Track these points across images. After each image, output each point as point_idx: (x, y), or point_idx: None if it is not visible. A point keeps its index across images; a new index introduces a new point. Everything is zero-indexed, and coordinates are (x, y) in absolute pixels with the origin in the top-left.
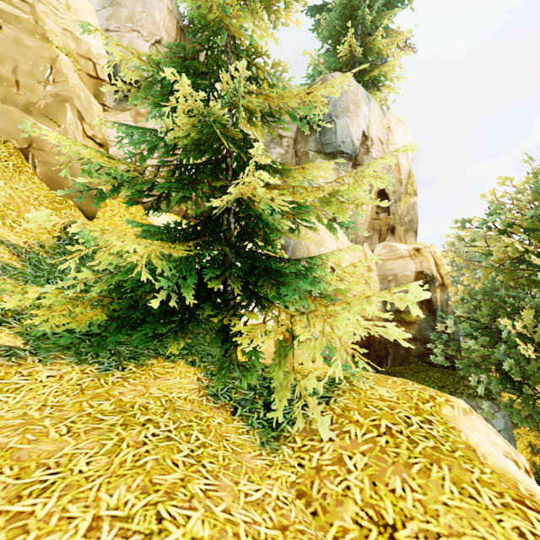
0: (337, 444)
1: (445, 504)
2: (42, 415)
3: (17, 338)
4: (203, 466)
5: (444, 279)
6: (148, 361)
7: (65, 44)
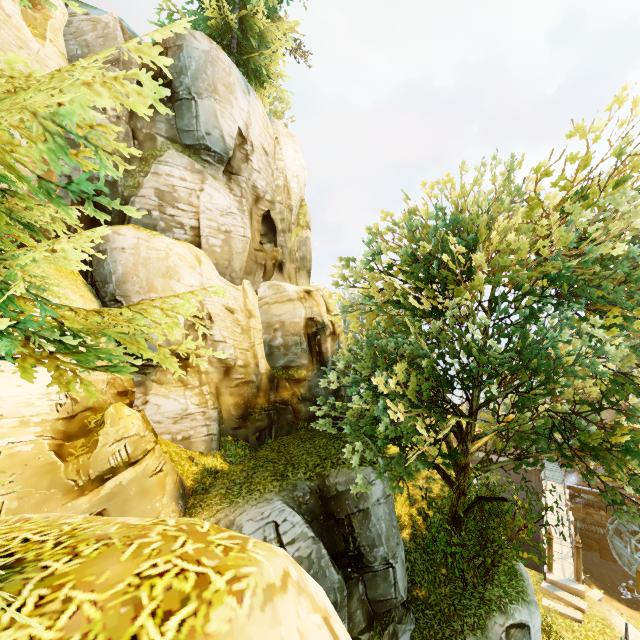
0: None
1: None
2: None
3: None
4: None
5: (335, 327)
6: None
7: None
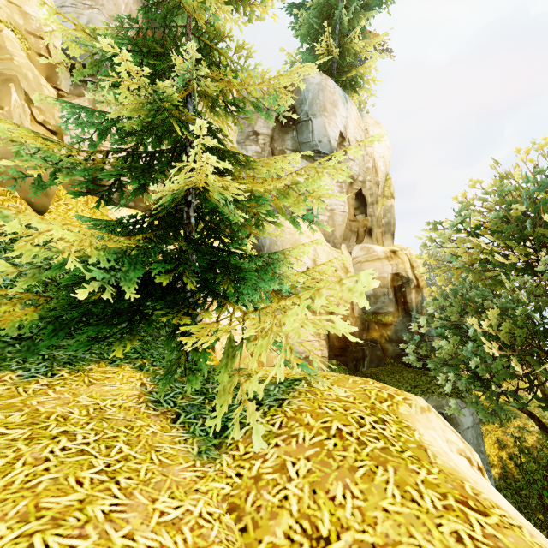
0: (282, 449)
1: (385, 511)
2: None
3: None
4: (117, 482)
5: (419, 281)
6: (86, 366)
7: (10, 18)
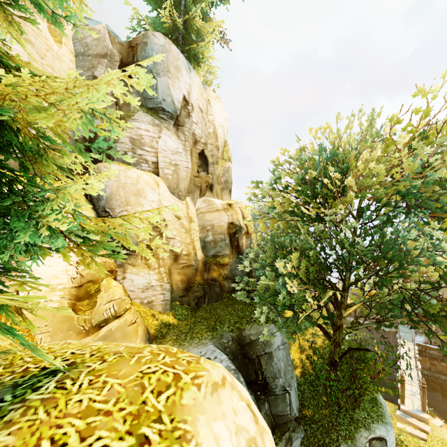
0: None
1: None
2: None
3: None
4: None
5: (248, 228)
6: None
7: None
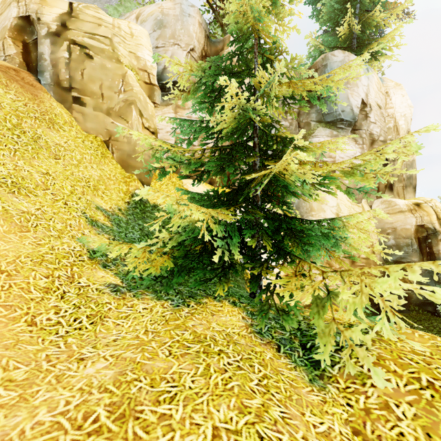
0: (379, 390)
1: None
2: (148, 338)
3: (116, 278)
4: (272, 395)
5: None
6: (202, 300)
7: (130, 62)
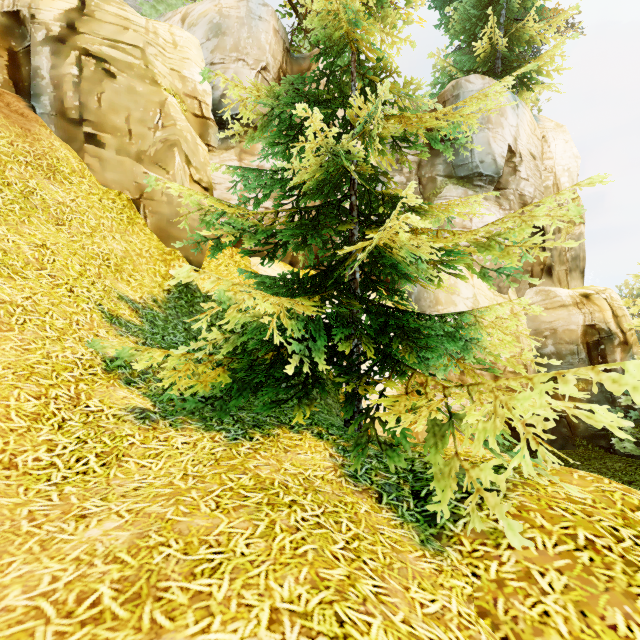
0: (519, 553)
1: None
2: (187, 486)
3: (146, 400)
4: (365, 562)
5: (627, 336)
6: (272, 431)
7: (172, 85)
